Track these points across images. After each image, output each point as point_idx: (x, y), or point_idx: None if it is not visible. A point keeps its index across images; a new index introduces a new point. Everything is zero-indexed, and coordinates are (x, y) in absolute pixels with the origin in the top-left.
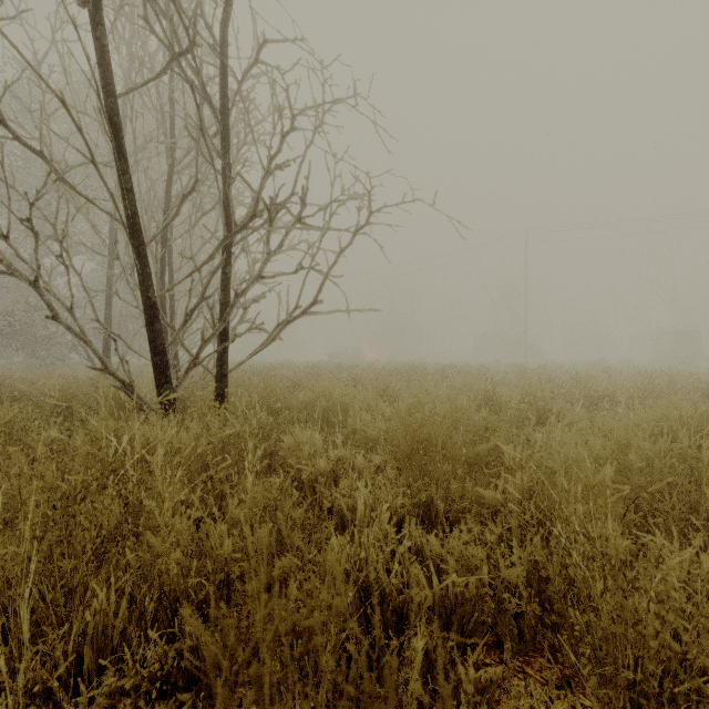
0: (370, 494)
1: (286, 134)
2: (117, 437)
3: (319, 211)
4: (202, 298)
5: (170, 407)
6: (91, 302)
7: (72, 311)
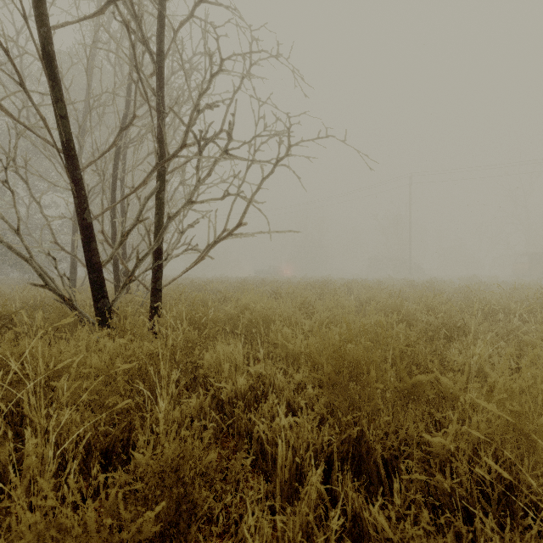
0: (294, 433)
1: (214, 74)
2: (32, 356)
3: (244, 144)
4: (137, 221)
5: (106, 319)
6: (50, 227)
7: (19, 232)
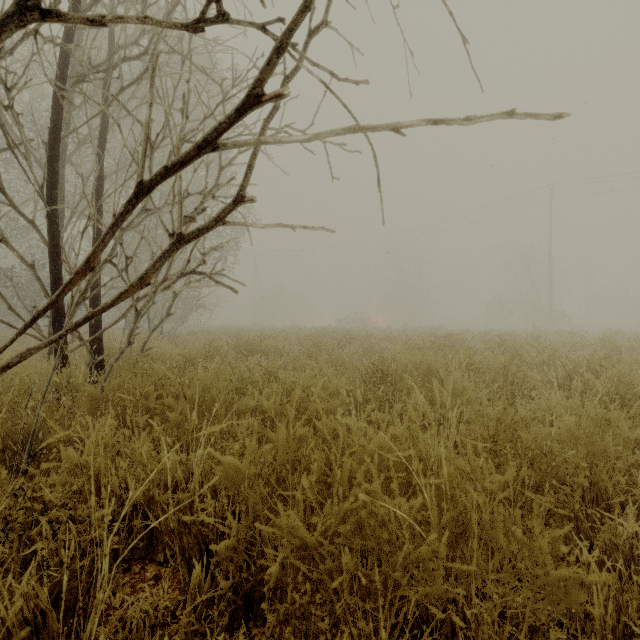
0: None
1: None
2: None
3: None
4: None
5: None
6: None
7: None
